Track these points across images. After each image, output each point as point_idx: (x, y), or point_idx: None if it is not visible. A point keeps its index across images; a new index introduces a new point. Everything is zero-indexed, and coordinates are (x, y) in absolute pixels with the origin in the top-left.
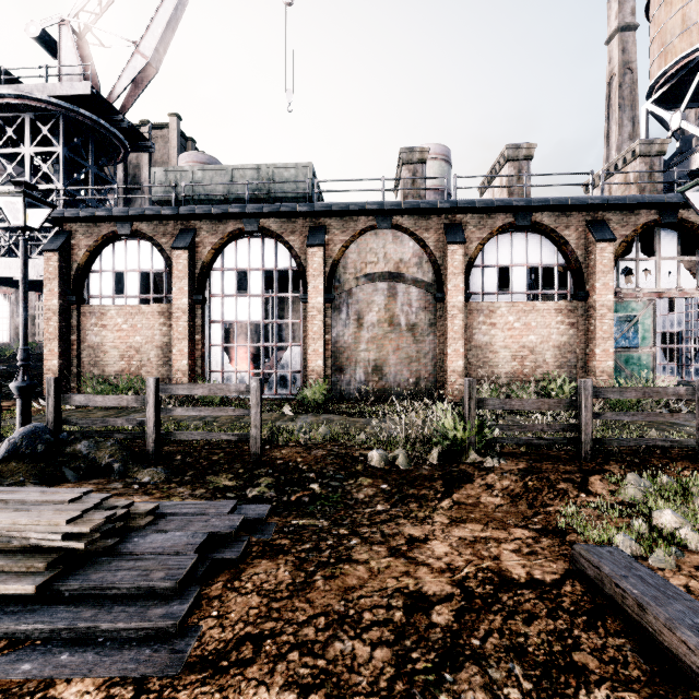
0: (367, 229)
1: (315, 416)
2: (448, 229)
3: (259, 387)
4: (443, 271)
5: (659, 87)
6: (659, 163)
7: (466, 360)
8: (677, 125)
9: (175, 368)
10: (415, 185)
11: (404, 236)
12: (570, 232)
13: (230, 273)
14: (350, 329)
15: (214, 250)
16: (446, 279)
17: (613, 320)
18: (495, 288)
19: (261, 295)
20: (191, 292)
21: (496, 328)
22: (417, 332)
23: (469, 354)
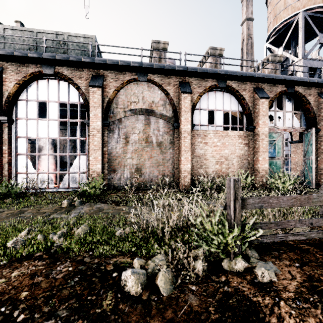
0: (131, 80)
1: (89, 206)
2: (181, 84)
3: None
4: (178, 110)
5: (272, 36)
6: (279, 66)
7: (191, 164)
8: (281, 53)
9: None
10: (160, 62)
11: (155, 87)
12: (246, 92)
13: (33, 103)
14: (120, 144)
15: (18, 85)
16: (180, 114)
17: (267, 142)
18: (206, 122)
19: (57, 120)
20: None
21: (207, 145)
22: (163, 147)
23: (192, 160)
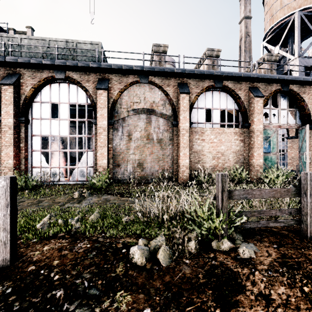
0: (134, 82)
1: (97, 197)
2: (180, 85)
3: (9, 186)
4: (177, 109)
5: (269, 35)
6: (274, 65)
7: (189, 159)
8: (277, 52)
9: (2, 165)
10: (161, 64)
11: (155, 88)
12: (241, 92)
13: (46, 105)
14: (123, 141)
15: (34, 88)
16: (179, 113)
17: (262, 138)
18: (204, 120)
19: (67, 119)
20: (16, 114)
21: (205, 142)
22: (163, 143)
23: (190, 156)
